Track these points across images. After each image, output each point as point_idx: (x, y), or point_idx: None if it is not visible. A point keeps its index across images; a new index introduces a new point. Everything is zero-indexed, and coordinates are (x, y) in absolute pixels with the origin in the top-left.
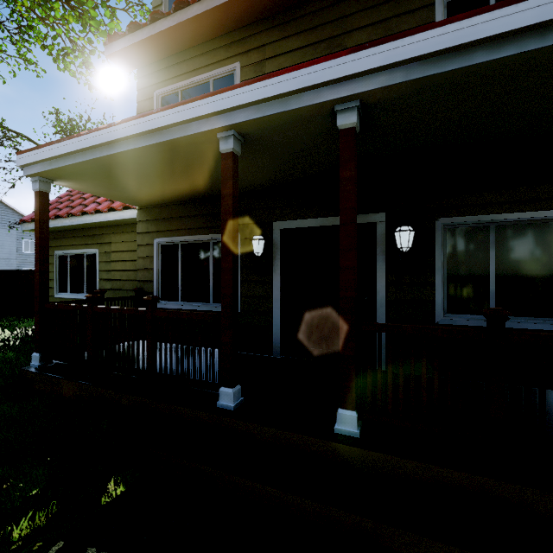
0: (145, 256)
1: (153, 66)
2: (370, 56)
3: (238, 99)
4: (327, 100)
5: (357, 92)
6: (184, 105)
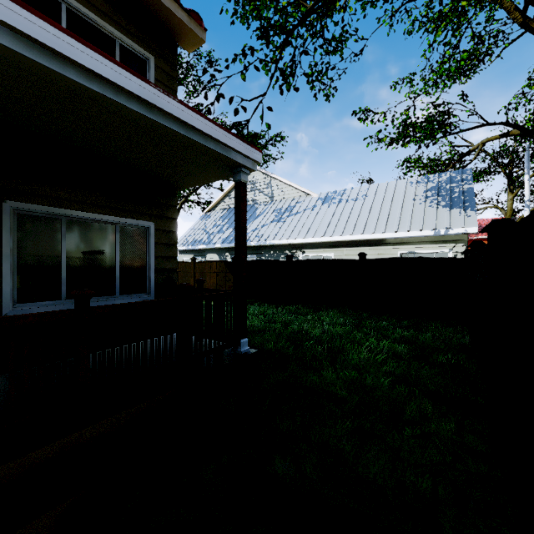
0: None
1: None
2: None
3: None
4: None
5: None
6: None
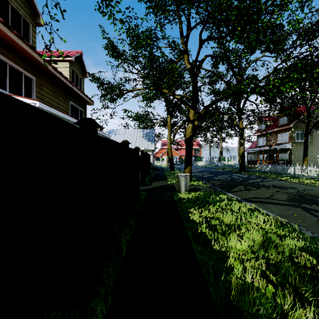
0: None
1: None
2: None
3: None
4: None
5: None
6: None
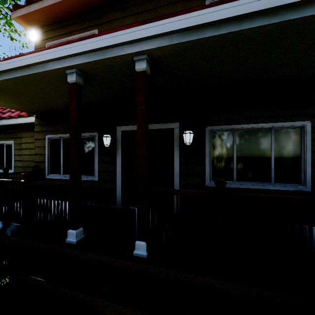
0: (40, 146)
1: (45, 27)
2: (149, 28)
3: (75, 49)
4: (127, 53)
5: (144, 49)
6: (43, 51)
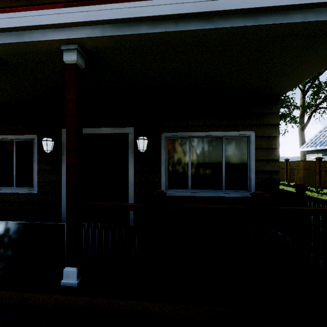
0: None
1: None
2: (77, 12)
3: None
4: (51, 39)
5: (71, 37)
6: None
